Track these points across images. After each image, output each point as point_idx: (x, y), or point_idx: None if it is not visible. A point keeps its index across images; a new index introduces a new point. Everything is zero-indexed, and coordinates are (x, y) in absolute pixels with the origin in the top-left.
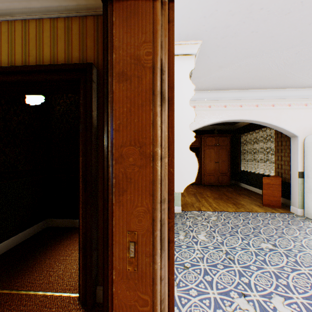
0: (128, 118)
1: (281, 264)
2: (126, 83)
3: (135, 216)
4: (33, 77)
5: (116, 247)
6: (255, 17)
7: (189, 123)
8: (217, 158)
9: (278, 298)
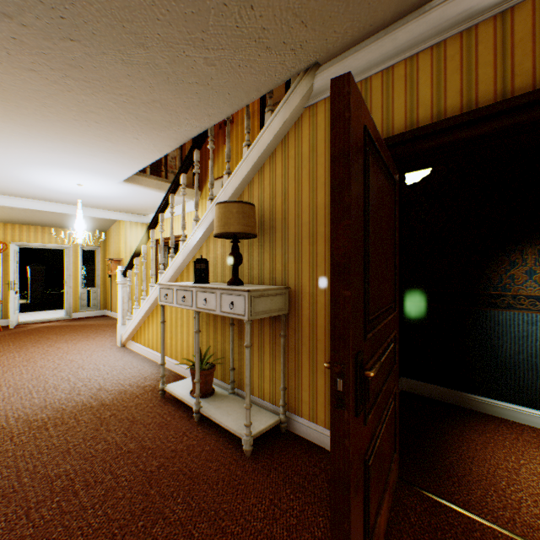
0: None
1: None
2: None
3: None
4: (537, 113)
5: None
6: None
7: None
8: None
9: None
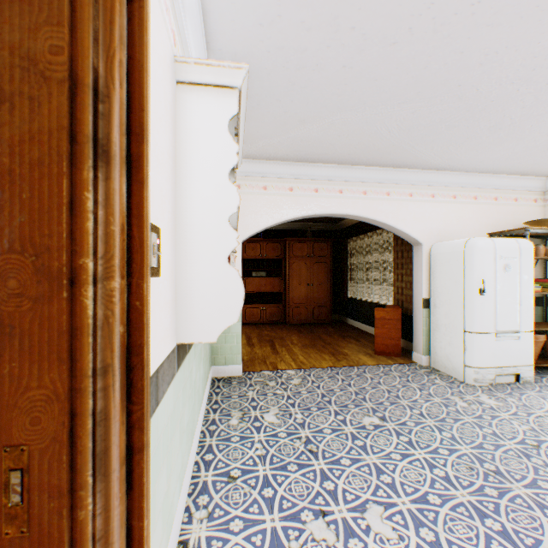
0: (6, 189)
1: (388, 450)
2: (1, 108)
3: (24, 410)
4: None
5: None
6: (345, 42)
7: (229, 213)
8: (311, 277)
9: (376, 508)
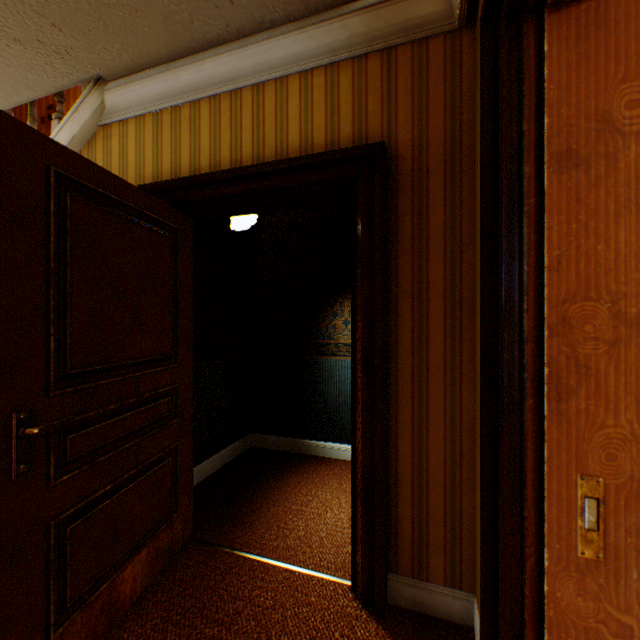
0: (580, 243)
1: None
2: (575, 172)
3: (597, 445)
4: (274, 183)
5: (551, 505)
6: None
7: None
8: None
9: None
